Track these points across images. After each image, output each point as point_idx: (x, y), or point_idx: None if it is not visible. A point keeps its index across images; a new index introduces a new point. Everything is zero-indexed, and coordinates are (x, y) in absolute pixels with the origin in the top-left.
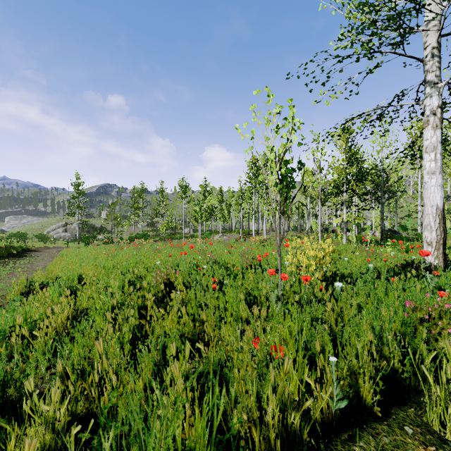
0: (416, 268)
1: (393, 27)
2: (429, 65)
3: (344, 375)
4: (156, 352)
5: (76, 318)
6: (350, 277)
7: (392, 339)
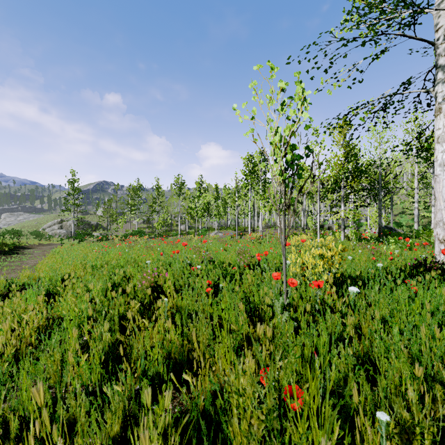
0: (429, 268)
1: (403, 6)
2: (441, 48)
3: (392, 433)
4: (133, 381)
5: (48, 328)
6: (362, 279)
7: (444, 371)
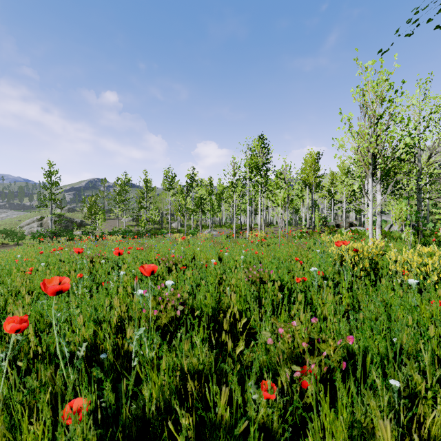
0: None
1: None
2: None
3: None
4: None
5: None
6: None
7: None
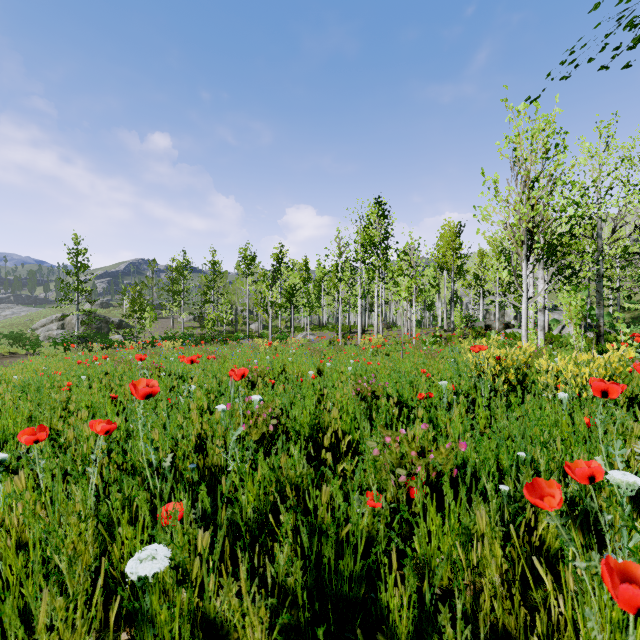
0: None
1: None
2: None
3: None
4: None
5: None
6: None
7: None
